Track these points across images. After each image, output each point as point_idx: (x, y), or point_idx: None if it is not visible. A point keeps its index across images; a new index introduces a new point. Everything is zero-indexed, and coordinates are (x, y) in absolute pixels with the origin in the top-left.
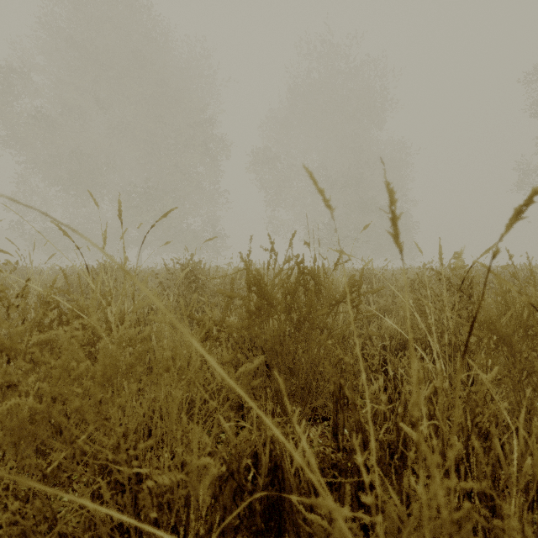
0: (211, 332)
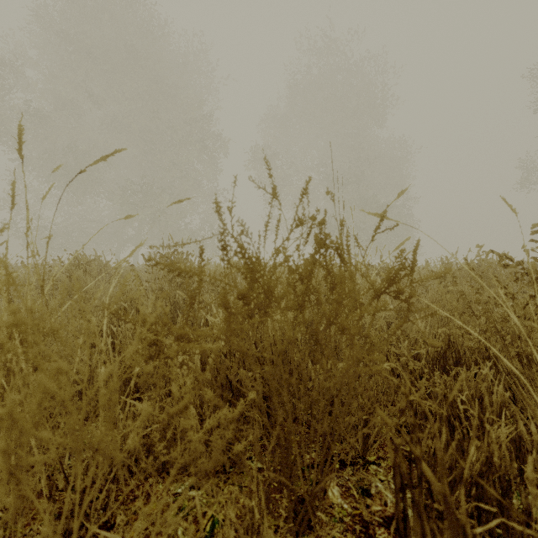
0: (161, 345)
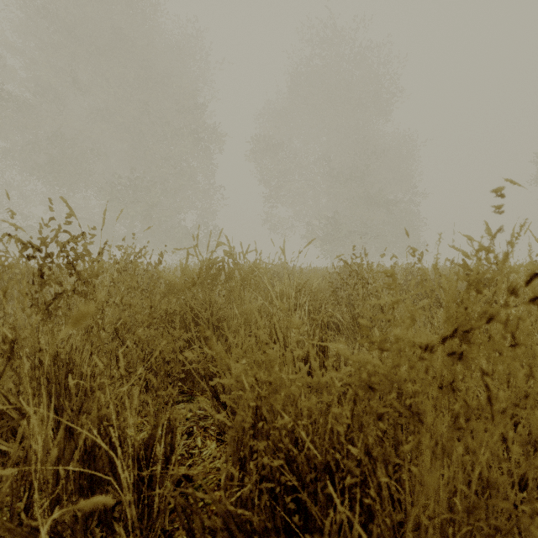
0: None
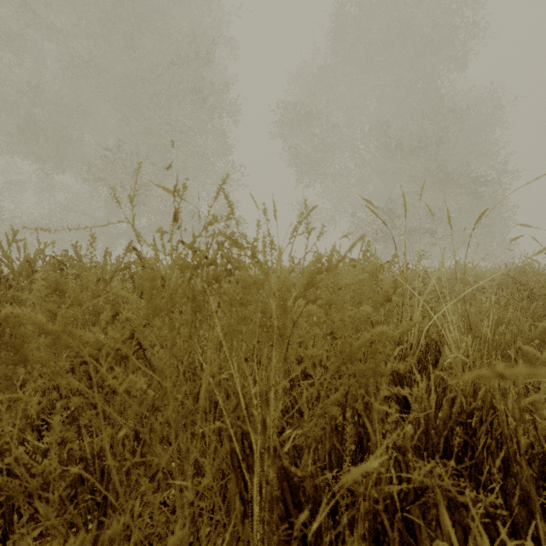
0: None
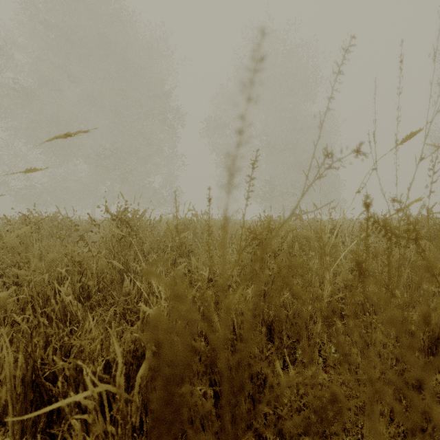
0: None
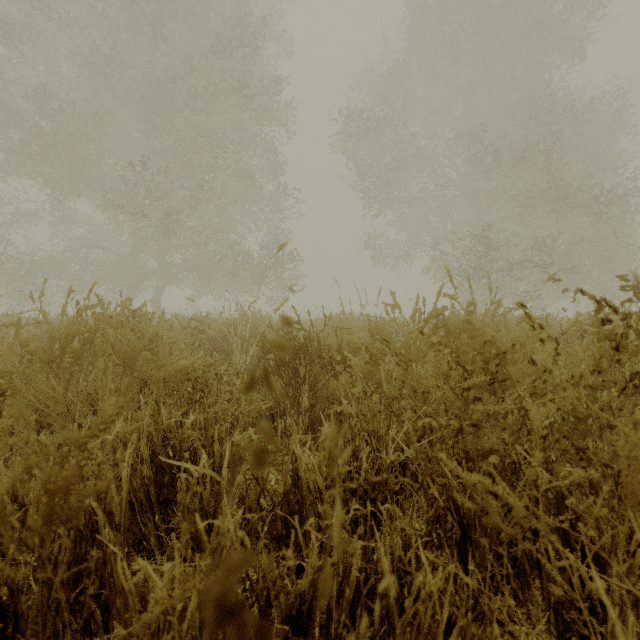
0: None
